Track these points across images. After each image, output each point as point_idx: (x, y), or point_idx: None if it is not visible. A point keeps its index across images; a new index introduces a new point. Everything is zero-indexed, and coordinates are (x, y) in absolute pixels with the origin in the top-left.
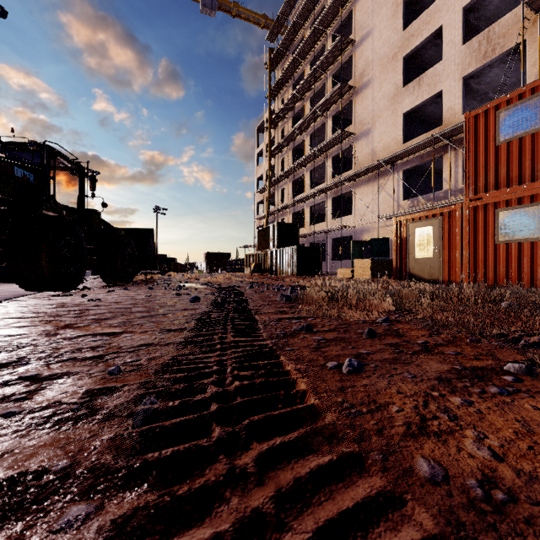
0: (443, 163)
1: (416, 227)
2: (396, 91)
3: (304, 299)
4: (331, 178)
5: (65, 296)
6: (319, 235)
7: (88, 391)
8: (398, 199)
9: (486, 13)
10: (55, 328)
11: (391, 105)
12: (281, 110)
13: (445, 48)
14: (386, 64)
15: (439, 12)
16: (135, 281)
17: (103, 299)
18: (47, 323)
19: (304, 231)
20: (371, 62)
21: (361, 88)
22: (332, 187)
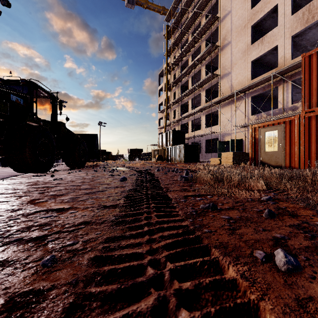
0: (278, 91)
1: (265, 131)
2: (247, 47)
3: (197, 179)
4: (204, 103)
5: (41, 176)
6: (197, 138)
7: (11, 297)
8: (248, 115)
9: None
10: (21, 203)
11: (243, 56)
12: (173, 62)
13: (279, 18)
14: (240, 31)
15: None
16: (86, 166)
17: (64, 179)
18: (18, 199)
19: (187, 135)
20: (230, 30)
21: (224, 46)
22: (205, 108)
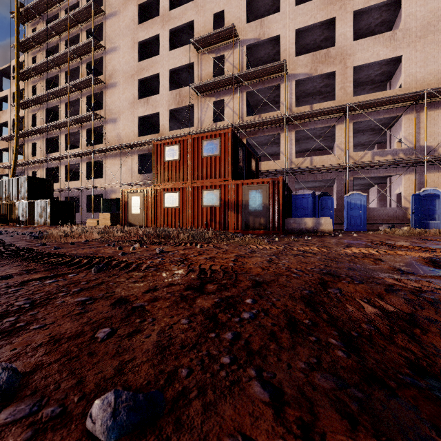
0: None
1: (132, 196)
2: (134, 100)
3: (47, 237)
4: (85, 146)
5: None
6: (74, 191)
7: None
8: (135, 173)
9: (182, 78)
10: None
11: (130, 107)
12: (32, 68)
13: (160, 88)
14: (127, 78)
15: (158, 64)
16: None
17: None
18: None
19: (59, 186)
20: (117, 71)
21: (110, 85)
22: (86, 154)
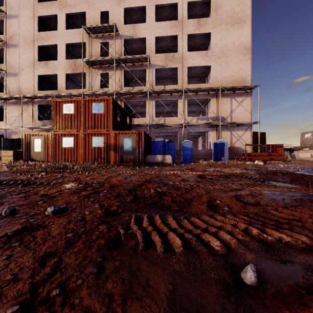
0: None
1: (34, 138)
2: (34, 61)
3: None
4: None
5: None
6: None
7: None
8: (35, 119)
9: (76, 51)
10: None
11: (31, 66)
12: None
13: (58, 56)
14: (28, 42)
15: (56, 37)
16: None
17: None
18: None
19: None
20: (18, 35)
21: (11, 45)
22: None
